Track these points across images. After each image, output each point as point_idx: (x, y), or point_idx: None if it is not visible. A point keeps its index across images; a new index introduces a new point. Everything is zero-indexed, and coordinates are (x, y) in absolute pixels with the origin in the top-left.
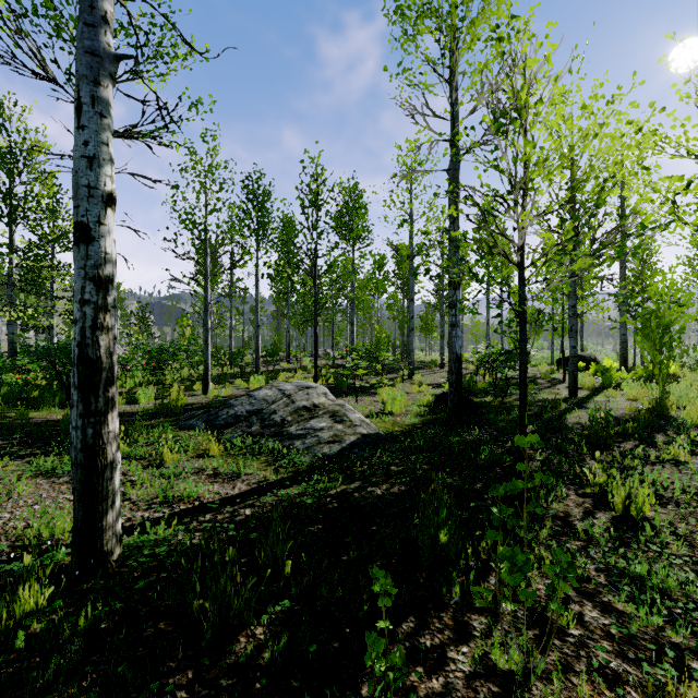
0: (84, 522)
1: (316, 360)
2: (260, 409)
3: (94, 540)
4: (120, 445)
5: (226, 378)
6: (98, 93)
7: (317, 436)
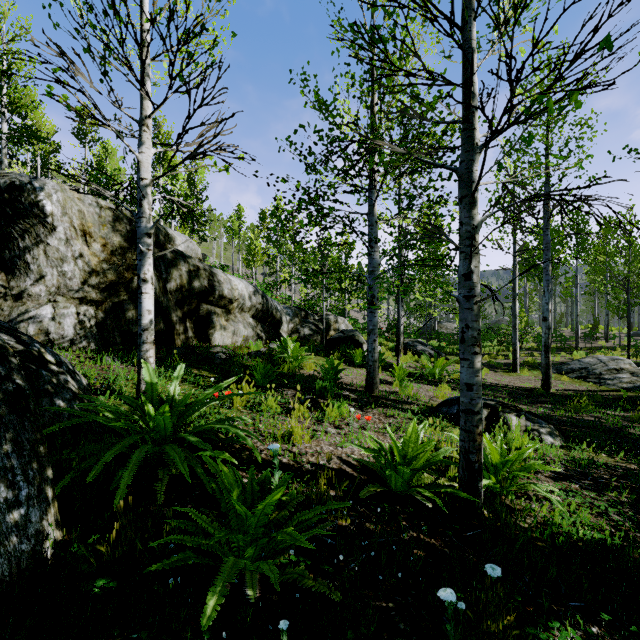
0: (545, 380)
1: (629, 343)
2: (585, 367)
3: (547, 384)
4: (525, 372)
5: (552, 351)
6: (548, 288)
7: (620, 380)
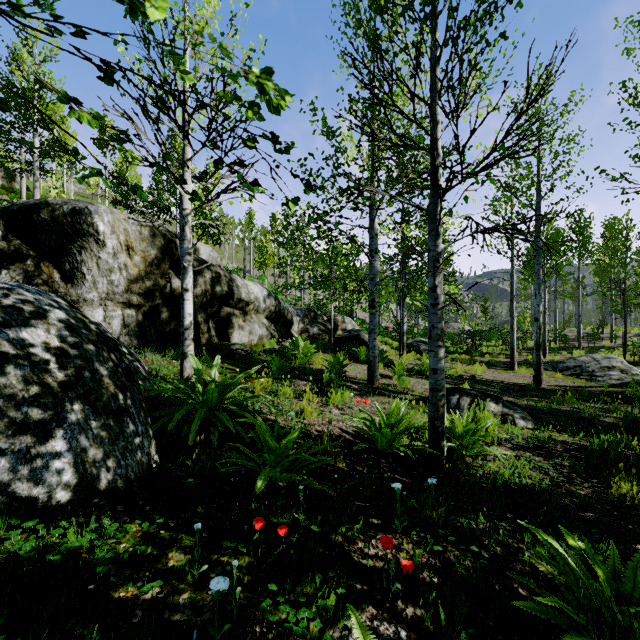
0: (536, 376)
1: (625, 343)
2: (580, 365)
3: (538, 380)
4: (521, 370)
5: (554, 350)
6: (539, 291)
7: (610, 377)
